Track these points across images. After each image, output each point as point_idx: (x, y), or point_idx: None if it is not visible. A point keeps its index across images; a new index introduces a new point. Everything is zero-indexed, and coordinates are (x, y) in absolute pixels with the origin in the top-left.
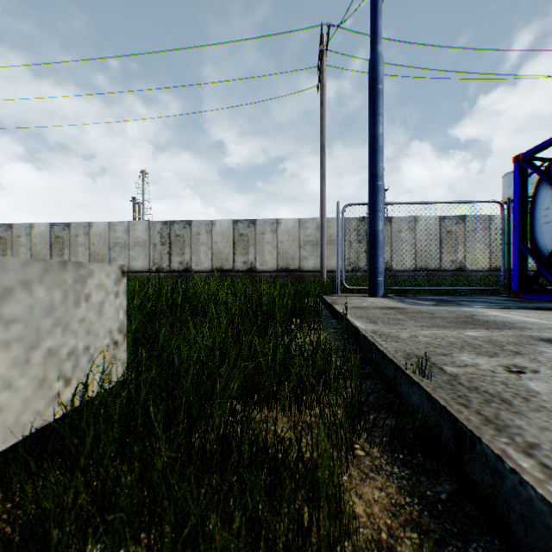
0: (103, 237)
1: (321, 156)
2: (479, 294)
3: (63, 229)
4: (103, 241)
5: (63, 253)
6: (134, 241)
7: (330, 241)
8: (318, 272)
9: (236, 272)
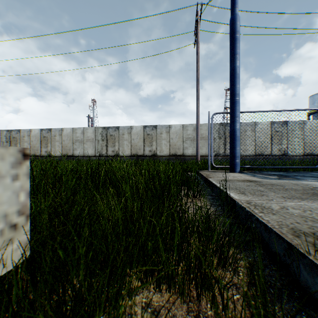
0: (69, 136)
1: (196, 85)
2: (302, 171)
3: (47, 132)
4: (69, 138)
5: (47, 145)
6: (86, 139)
7: (202, 137)
8: (194, 156)
9: (145, 157)
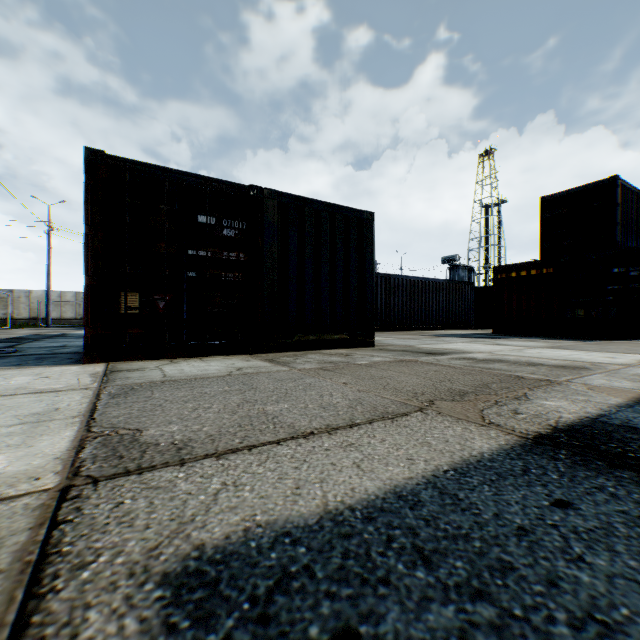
0: None
1: None
2: None
3: None
4: None
5: None
6: None
7: (68, 303)
8: (60, 319)
9: None
